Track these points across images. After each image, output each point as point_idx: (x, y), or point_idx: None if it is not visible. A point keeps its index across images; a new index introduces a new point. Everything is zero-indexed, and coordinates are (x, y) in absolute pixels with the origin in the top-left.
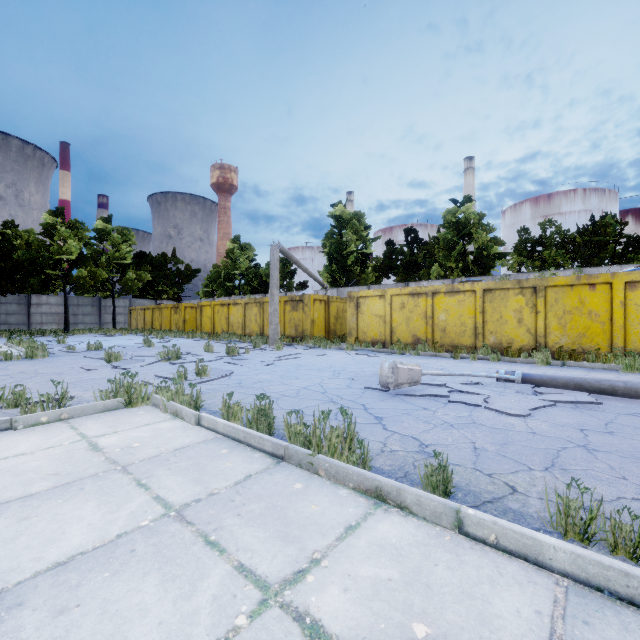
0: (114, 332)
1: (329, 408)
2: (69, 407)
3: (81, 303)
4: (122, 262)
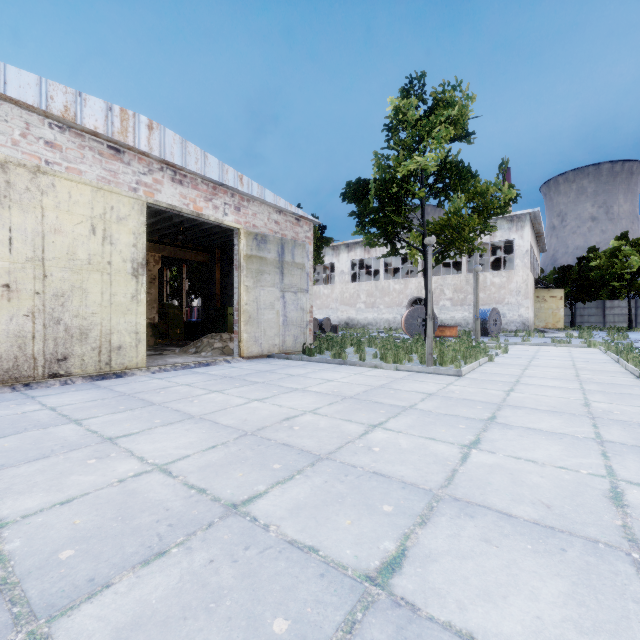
0: None
1: None
2: (569, 344)
3: None
4: None
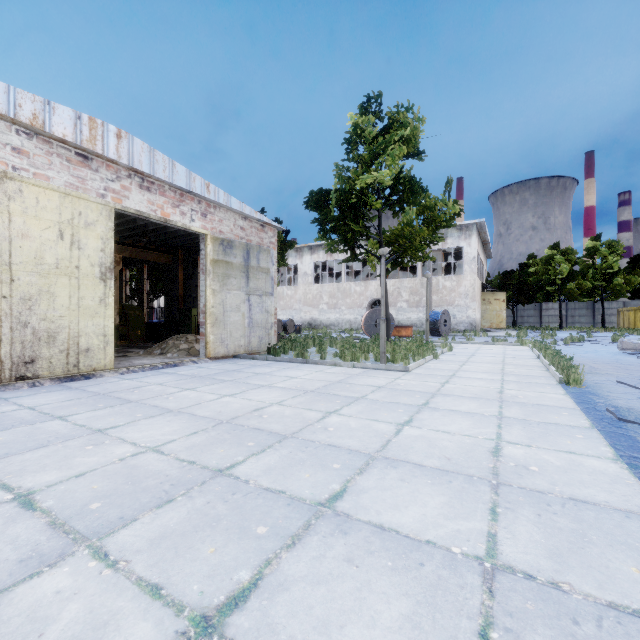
0: (595, 330)
1: (577, 351)
2: (506, 342)
3: (577, 307)
4: (609, 271)
